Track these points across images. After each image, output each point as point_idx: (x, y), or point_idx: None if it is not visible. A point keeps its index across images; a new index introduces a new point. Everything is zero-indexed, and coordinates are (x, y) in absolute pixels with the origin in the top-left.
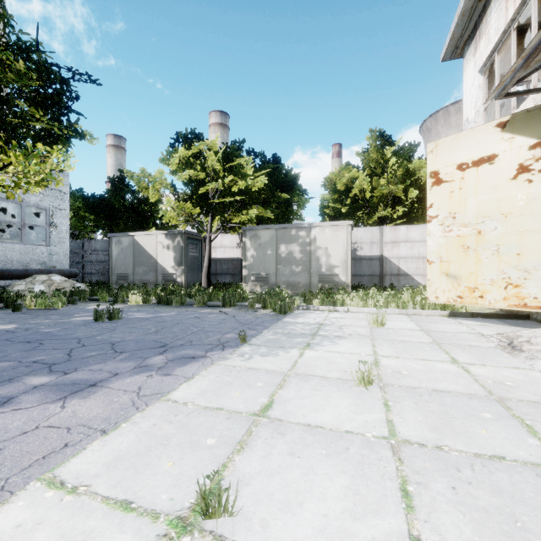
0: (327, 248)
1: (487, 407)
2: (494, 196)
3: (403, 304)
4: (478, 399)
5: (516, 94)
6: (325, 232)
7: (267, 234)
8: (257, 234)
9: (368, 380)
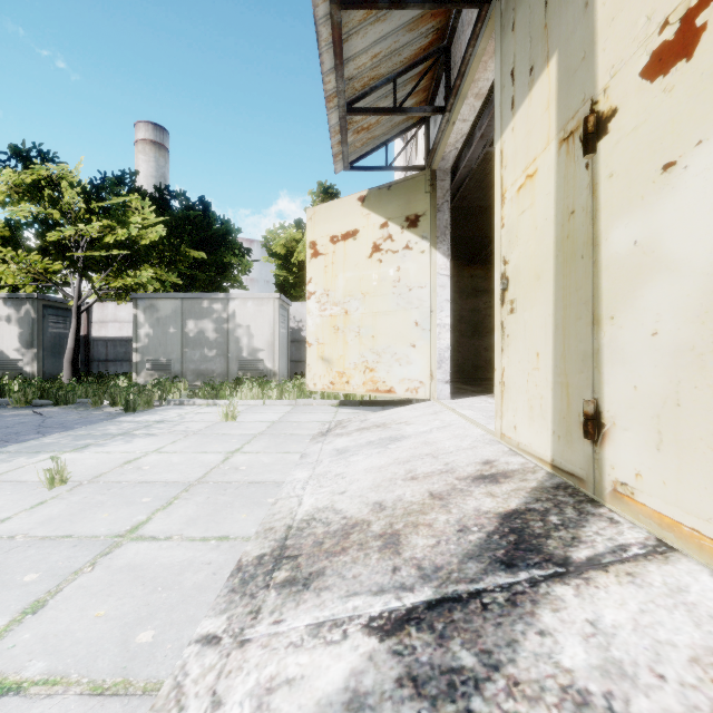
0: (250, 327)
1: (165, 492)
2: (357, 274)
3: (298, 394)
4: (173, 485)
5: (361, 169)
6: (247, 306)
7: (169, 305)
8: (154, 305)
9: (61, 479)
